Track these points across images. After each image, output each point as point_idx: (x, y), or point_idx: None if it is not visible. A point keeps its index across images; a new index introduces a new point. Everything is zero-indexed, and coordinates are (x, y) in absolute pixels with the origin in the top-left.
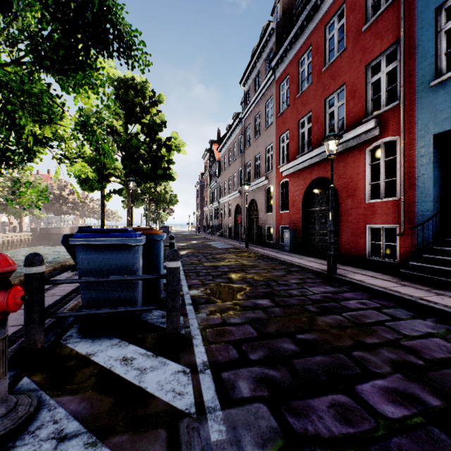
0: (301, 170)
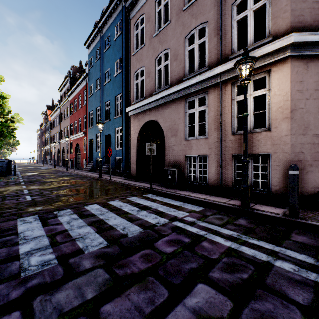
0: (75, 139)
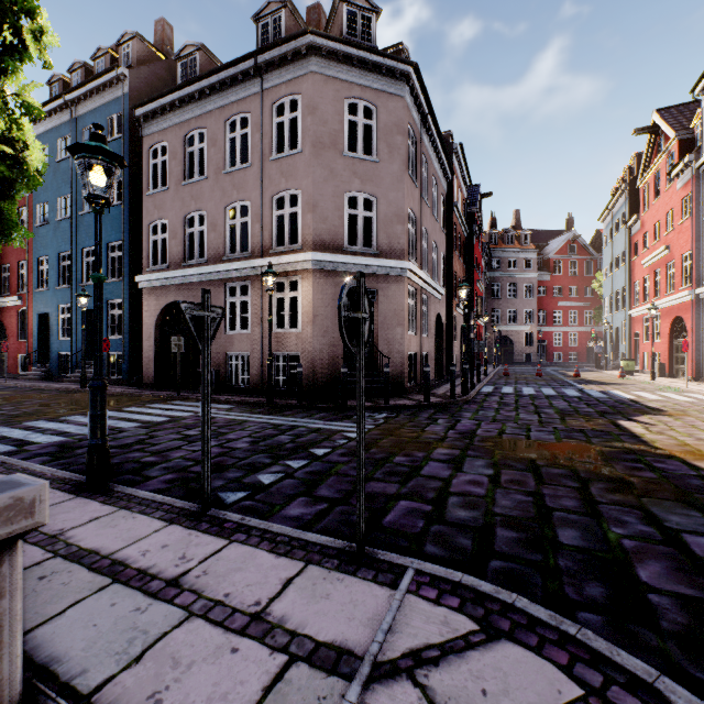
0: None
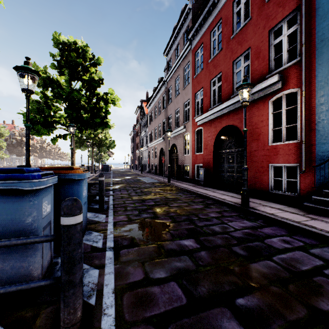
0: (212, 120)
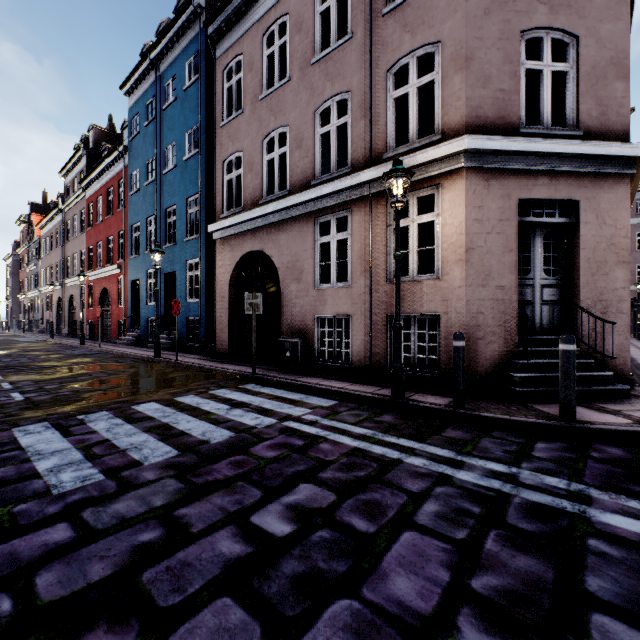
0: (98, 280)
